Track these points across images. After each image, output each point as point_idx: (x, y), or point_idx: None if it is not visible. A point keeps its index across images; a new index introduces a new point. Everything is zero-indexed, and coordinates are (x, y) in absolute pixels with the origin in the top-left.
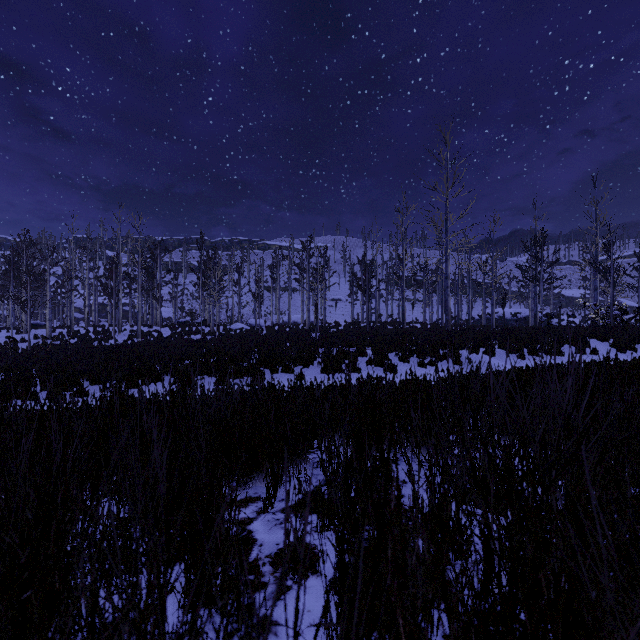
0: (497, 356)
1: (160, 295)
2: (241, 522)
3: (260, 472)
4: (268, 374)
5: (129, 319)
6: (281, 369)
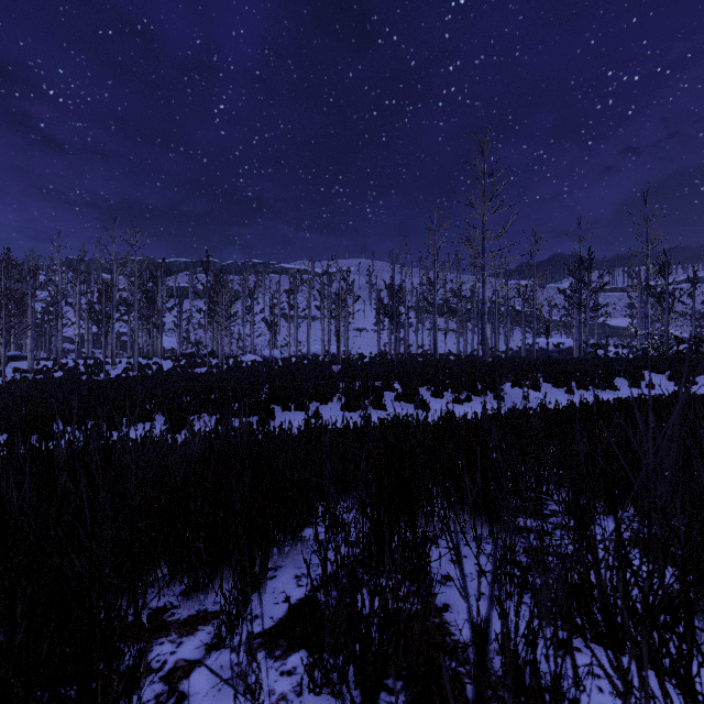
0: (542, 391)
1: (161, 323)
2: (173, 672)
3: (209, 583)
4: (279, 412)
5: (127, 350)
6: (294, 406)
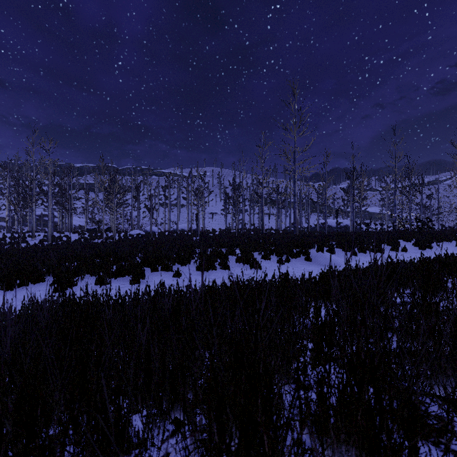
0: (336, 253)
1: (70, 207)
2: None
3: None
4: (149, 272)
5: None
6: (161, 268)
